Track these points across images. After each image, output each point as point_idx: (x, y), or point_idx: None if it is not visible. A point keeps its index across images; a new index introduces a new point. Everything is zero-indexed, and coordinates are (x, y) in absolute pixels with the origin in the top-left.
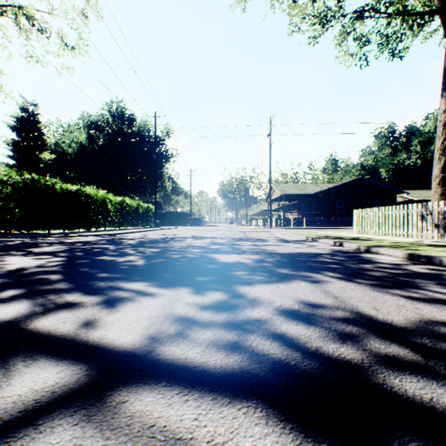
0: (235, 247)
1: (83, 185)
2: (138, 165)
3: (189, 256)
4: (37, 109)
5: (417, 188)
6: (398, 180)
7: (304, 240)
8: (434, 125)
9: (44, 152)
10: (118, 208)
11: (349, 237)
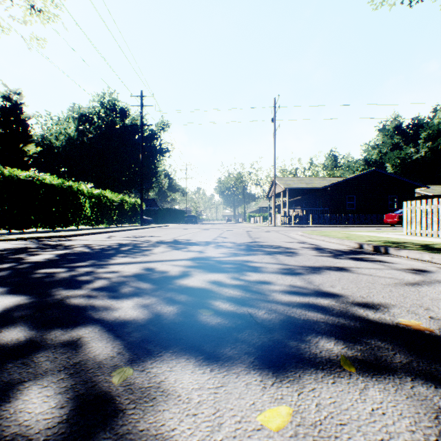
0: (250, 284)
1: (74, 180)
2: (131, 159)
3: None
4: (21, 98)
5: (425, 184)
6: (404, 175)
7: (361, 250)
8: None
9: (29, 145)
10: (95, 202)
11: (436, 244)
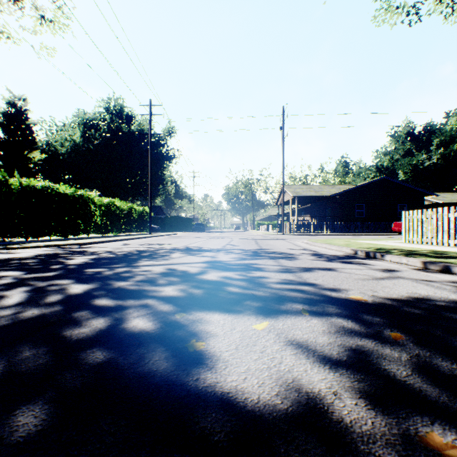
0: (254, 278)
1: (79, 187)
2: (137, 166)
3: (128, 331)
4: (25, 104)
5: (438, 191)
6: (416, 182)
7: (354, 256)
8: (456, 122)
9: (34, 152)
10: (105, 210)
11: (422, 250)
